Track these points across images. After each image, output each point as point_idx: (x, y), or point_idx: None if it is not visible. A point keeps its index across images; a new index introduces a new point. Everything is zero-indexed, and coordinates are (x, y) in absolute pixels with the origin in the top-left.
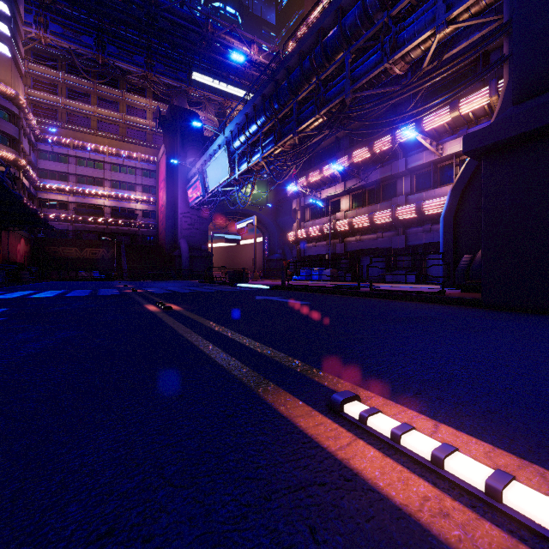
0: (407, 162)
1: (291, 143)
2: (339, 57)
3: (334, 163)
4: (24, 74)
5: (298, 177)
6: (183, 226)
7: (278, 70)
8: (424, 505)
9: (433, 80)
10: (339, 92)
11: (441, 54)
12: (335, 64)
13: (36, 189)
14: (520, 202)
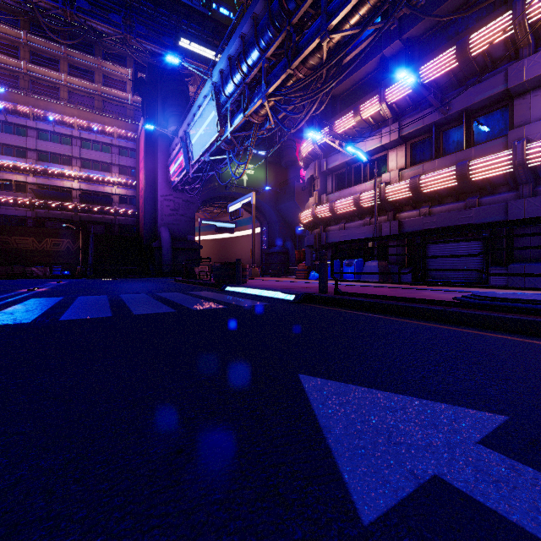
0: None
1: (312, 64)
2: None
3: (381, 94)
4: None
5: (317, 129)
6: (164, 211)
7: None
8: None
9: None
10: None
11: None
12: None
13: None
14: None
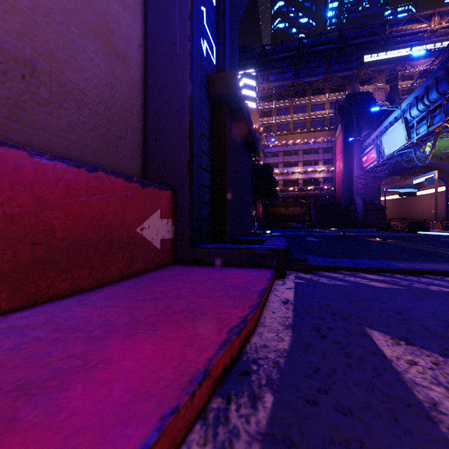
0: None
1: None
2: None
3: None
4: None
5: None
6: (357, 186)
7: None
8: None
9: None
10: None
11: None
12: None
13: None
14: None
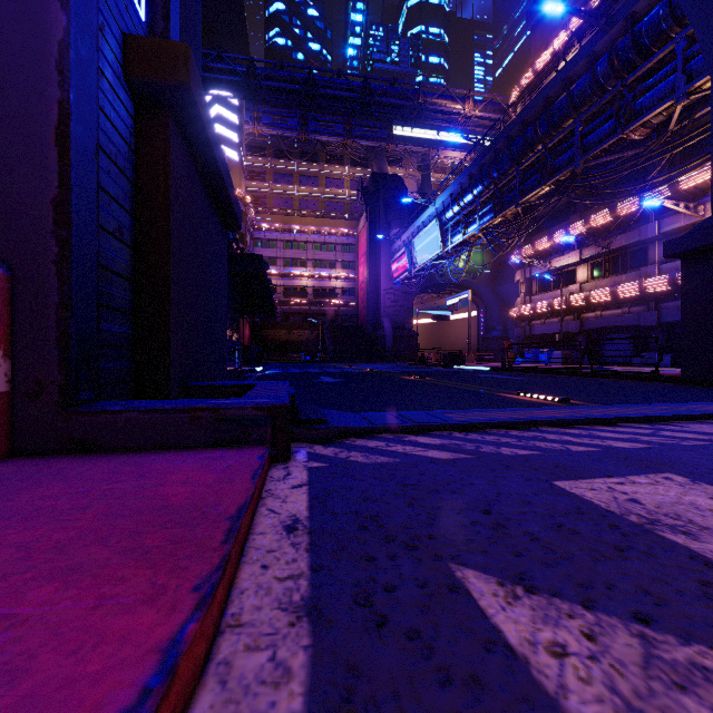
0: (660, 225)
1: (513, 213)
2: (568, 126)
3: (566, 229)
4: None
5: (523, 244)
6: (386, 303)
7: (498, 140)
8: (530, 399)
9: (676, 150)
10: (568, 161)
11: (692, 113)
12: (564, 133)
13: None
14: (709, 298)
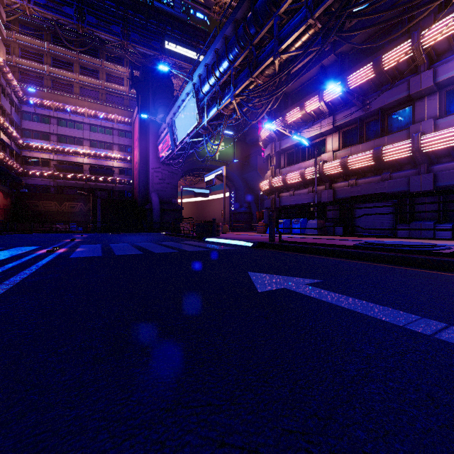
0: (437, 73)
1: (268, 73)
2: None
3: (320, 94)
4: (12, 44)
5: (273, 119)
6: (154, 180)
7: None
8: None
9: None
10: None
11: None
12: None
13: (20, 147)
14: None
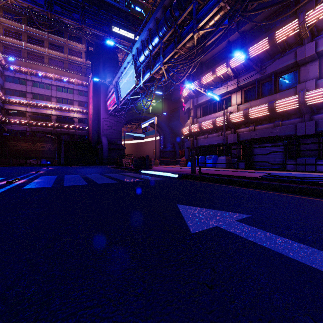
0: (318, 45)
1: (189, 46)
2: None
3: (227, 62)
4: None
5: (192, 81)
6: (104, 127)
7: None
8: None
9: None
10: None
11: None
12: None
13: (3, 102)
14: None
